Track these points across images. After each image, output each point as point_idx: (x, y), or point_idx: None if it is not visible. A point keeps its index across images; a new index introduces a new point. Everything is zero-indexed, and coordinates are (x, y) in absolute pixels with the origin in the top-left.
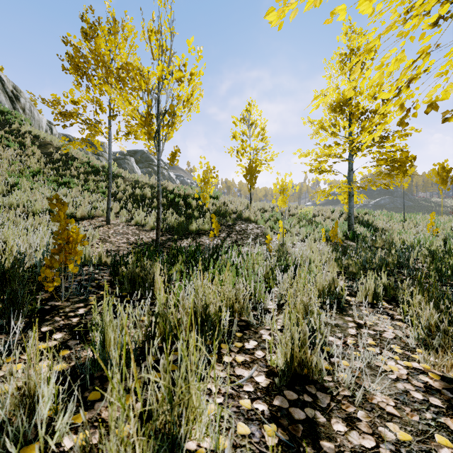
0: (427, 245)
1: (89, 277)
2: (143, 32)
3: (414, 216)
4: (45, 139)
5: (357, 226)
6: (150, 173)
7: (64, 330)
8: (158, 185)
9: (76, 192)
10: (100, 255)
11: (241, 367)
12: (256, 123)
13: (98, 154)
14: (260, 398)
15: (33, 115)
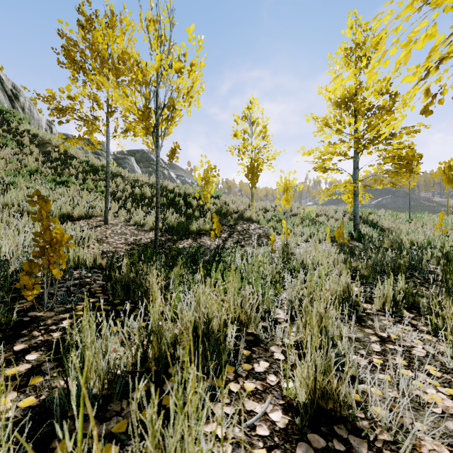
0: (438, 246)
1: (80, 282)
2: (140, 19)
3: (419, 216)
4: (44, 138)
5: (361, 226)
6: (150, 173)
7: (41, 349)
8: (157, 183)
9: (74, 192)
10: (94, 256)
11: (252, 398)
12: (258, 121)
13: (98, 154)
14: (279, 447)
15: (33, 114)
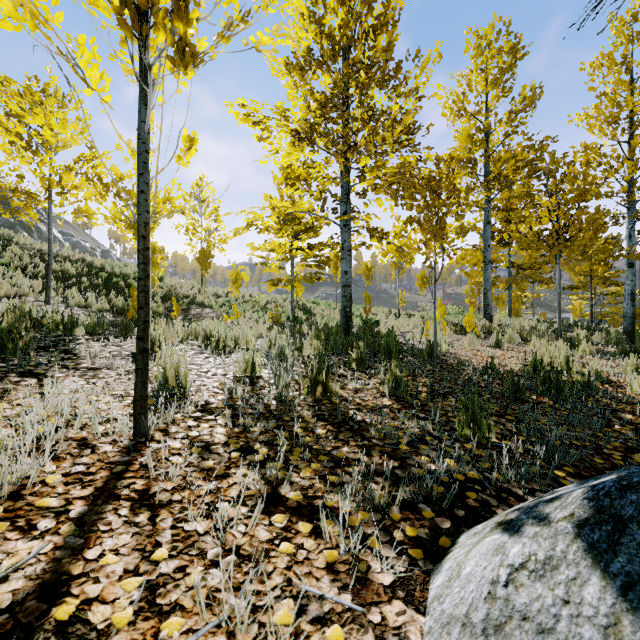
0: (330, 321)
1: None
2: None
3: None
4: None
5: (300, 312)
6: (12, 226)
7: None
8: None
9: None
10: None
11: None
12: (208, 200)
13: None
14: None
15: None
